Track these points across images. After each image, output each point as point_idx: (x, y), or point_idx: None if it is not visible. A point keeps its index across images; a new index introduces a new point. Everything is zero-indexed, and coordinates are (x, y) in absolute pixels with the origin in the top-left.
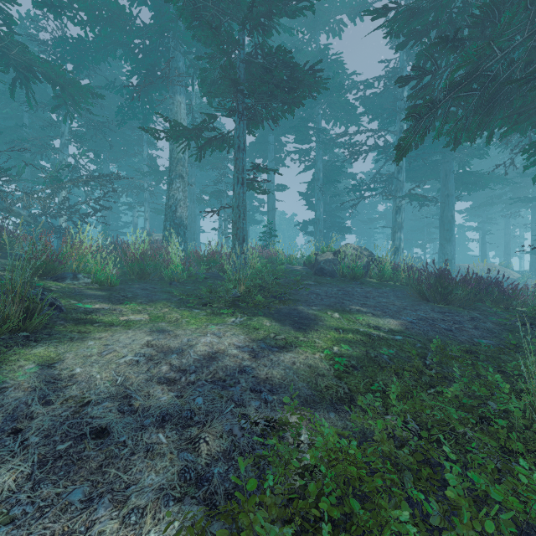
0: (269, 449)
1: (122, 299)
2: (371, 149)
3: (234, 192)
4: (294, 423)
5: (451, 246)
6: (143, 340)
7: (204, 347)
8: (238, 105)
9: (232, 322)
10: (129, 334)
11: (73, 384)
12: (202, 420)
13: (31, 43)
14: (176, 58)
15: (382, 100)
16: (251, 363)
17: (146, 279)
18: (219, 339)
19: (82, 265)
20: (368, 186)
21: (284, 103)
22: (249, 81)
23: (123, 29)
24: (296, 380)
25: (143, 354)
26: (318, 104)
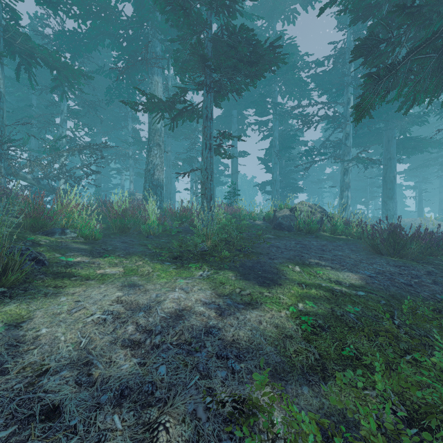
0: (237, 440)
1: (102, 252)
2: (321, 119)
3: (202, 156)
4: (264, 401)
5: (393, 203)
6: (114, 296)
7: (172, 304)
8: (206, 78)
9: (200, 275)
10: (101, 289)
11: (35, 348)
12: (163, 397)
13: (38, 39)
14: (154, 44)
15: (331, 77)
16: (217, 323)
17: (126, 233)
18: (187, 295)
19: (71, 221)
20: (318, 151)
21: (247, 76)
22: (216, 57)
23: (110, 21)
24: (264, 344)
25: (111, 312)
26: (275, 81)
